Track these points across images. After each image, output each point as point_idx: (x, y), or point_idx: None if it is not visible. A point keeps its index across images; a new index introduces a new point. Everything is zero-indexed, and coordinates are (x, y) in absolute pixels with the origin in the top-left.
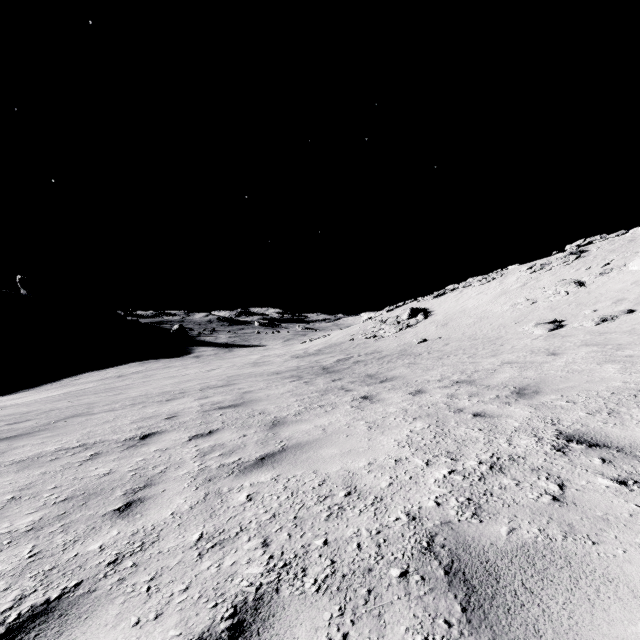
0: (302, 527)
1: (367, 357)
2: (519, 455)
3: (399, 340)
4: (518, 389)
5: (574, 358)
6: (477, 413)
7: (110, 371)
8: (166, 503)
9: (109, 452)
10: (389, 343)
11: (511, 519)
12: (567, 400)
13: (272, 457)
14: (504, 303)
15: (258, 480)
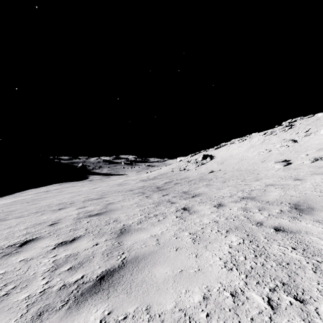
0: None
1: (181, 181)
2: None
3: (198, 171)
4: (293, 205)
5: (316, 182)
6: (277, 227)
7: (42, 188)
8: None
9: None
10: (192, 173)
11: None
12: None
13: (111, 276)
14: (253, 151)
15: (86, 321)
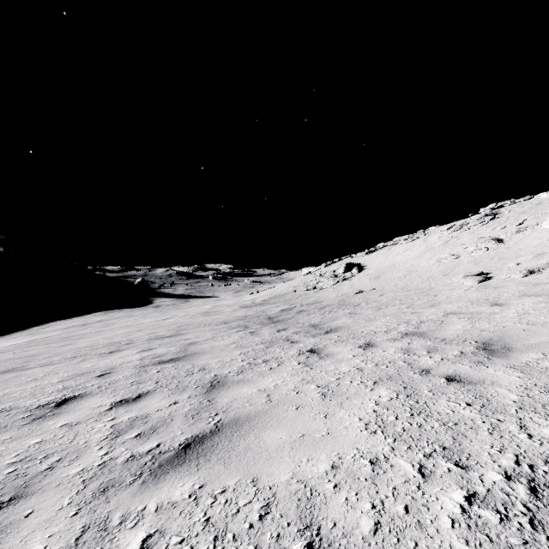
0: None
1: (309, 307)
2: None
3: (337, 291)
4: (482, 344)
5: (524, 309)
6: (450, 376)
7: (76, 320)
8: None
9: (7, 427)
10: (328, 294)
11: None
12: None
13: (200, 444)
14: (430, 258)
15: (170, 497)
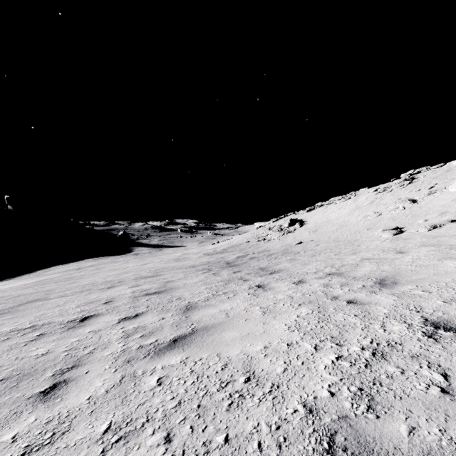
0: (204, 418)
1: (259, 254)
2: (396, 341)
3: (282, 242)
4: (379, 280)
5: (418, 255)
6: (350, 300)
7: (72, 265)
8: (86, 386)
9: (52, 333)
10: (275, 244)
11: (407, 415)
12: (422, 290)
13: (183, 339)
14: (358, 215)
15: (169, 362)
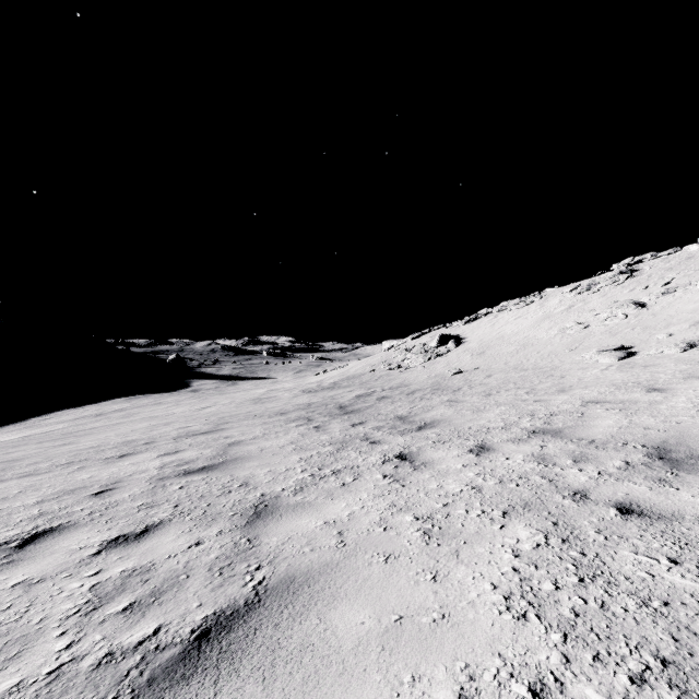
0: None
1: (393, 392)
2: None
3: (429, 371)
4: (654, 449)
5: (698, 396)
6: (623, 505)
7: (89, 408)
8: None
9: None
10: (417, 375)
11: None
12: None
13: (226, 631)
14: (549, 328)
15: None
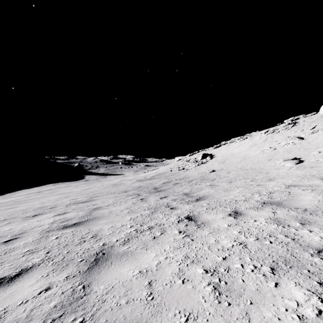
0: None
1: (181, 181)
2: None
3: (198, 171)
4: None
5: None
6: None
7: (35, 189)
8: None
9: None
10: (192, 172)
11: None
12: None
13: None
14: (256, 150)
15: None
